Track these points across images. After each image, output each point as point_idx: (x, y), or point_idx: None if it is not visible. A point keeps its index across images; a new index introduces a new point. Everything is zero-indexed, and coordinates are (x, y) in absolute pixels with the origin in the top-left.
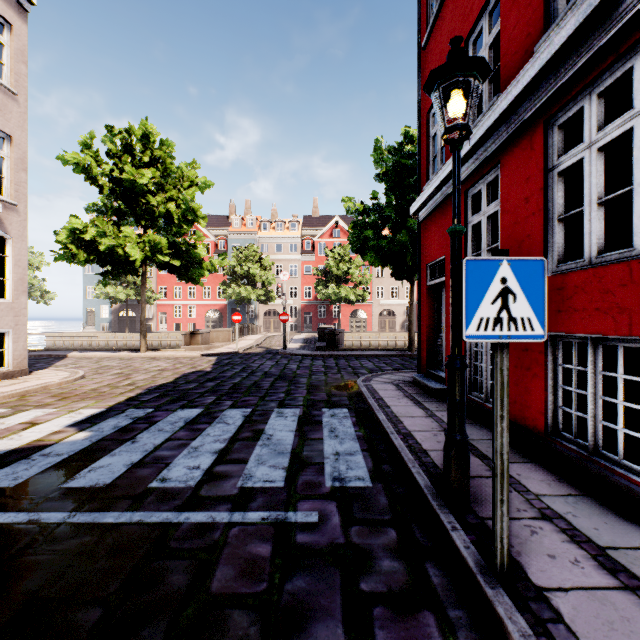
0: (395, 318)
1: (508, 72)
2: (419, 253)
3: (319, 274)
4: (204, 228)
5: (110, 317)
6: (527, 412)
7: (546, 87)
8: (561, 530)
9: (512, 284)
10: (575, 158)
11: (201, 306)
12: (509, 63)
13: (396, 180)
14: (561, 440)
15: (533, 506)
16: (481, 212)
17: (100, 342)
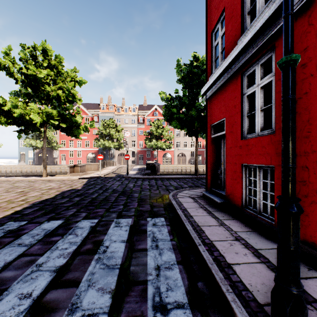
0: (185, 157)
1: None
2: (206, 118)
3: (147, 134)
4: (86, 110)
5: (33, 157)
6: (304, 230)
7: None
8: None
9: None
10: None
11: (84, 151)
12: None
13: (189, 81)
14: None
15: None
16: (255, 85)
17: (27, 170)
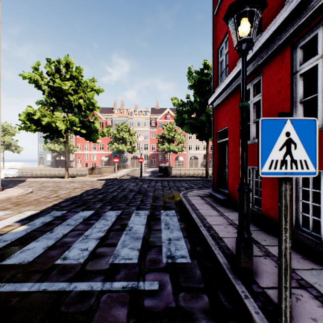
0: (198, 160)
1: (267, 19)
2: (213, 125)
3: (159, 138)
4: (100, 114)
5: (51, 160)
6: None
7: (293, 24)
8: (315, 297)
9: (293, 136)
10: (312, 65)
11: (98, 154)
12: (268, 14)
13: (199, 88)
14: (302, 232)
15: (292, 278)
16: (249, 101)
17: (46, 173)
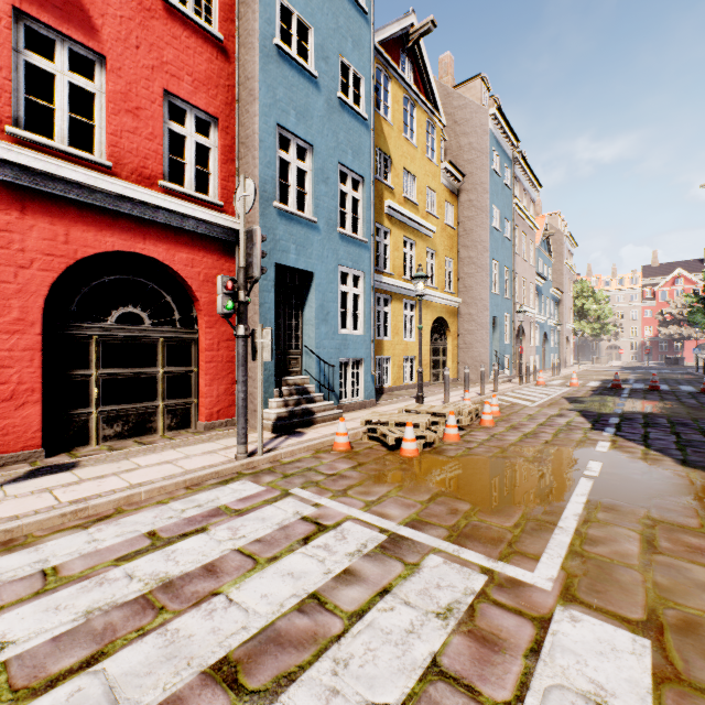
0: None
1: None
2: None
3: (660, 318)
4: None
5: None
6: None
7: None
8: None
9: (697, 350)
10: None
11: None
12: None
13: None
14: None
15: None
16: None
17: None
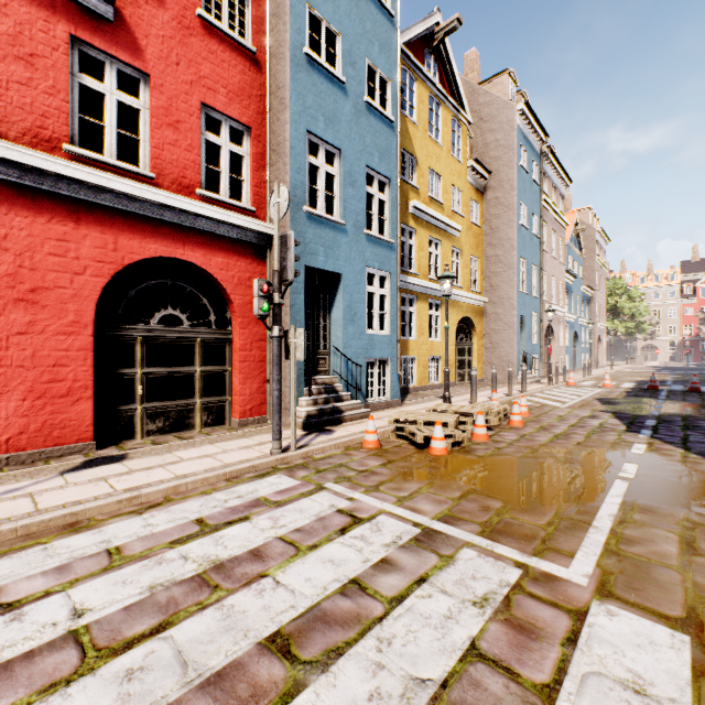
0: None
1: None
2: None
3: (702, 316)
4: None
5: None
6: None
7: None
8: None
9: None
10: None
11: None
12: None
13: None
14: None
15: None
16: None
17: None
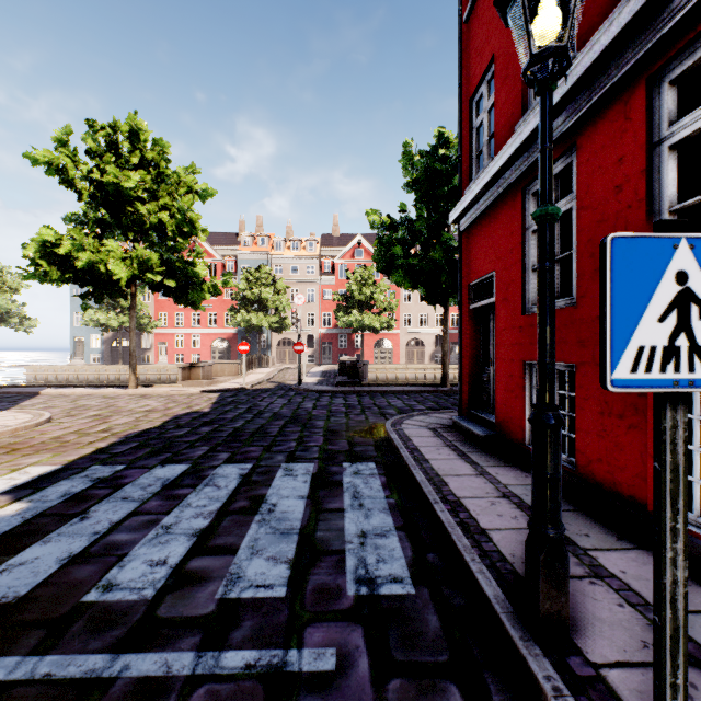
0: (424, 348)
1: (588, 23)
2: (460, 270)
3: (339, 299)
4: (210, 247)
5: (102, 347)
6: (619, 475)
7: (654, 26)
8: None
9: (697, 284)
10: (700, 122)
11: (206, 335)
12: (590, 11)
13: (428, 188)
14: None
15: None
16: None
17: (89, 376)
